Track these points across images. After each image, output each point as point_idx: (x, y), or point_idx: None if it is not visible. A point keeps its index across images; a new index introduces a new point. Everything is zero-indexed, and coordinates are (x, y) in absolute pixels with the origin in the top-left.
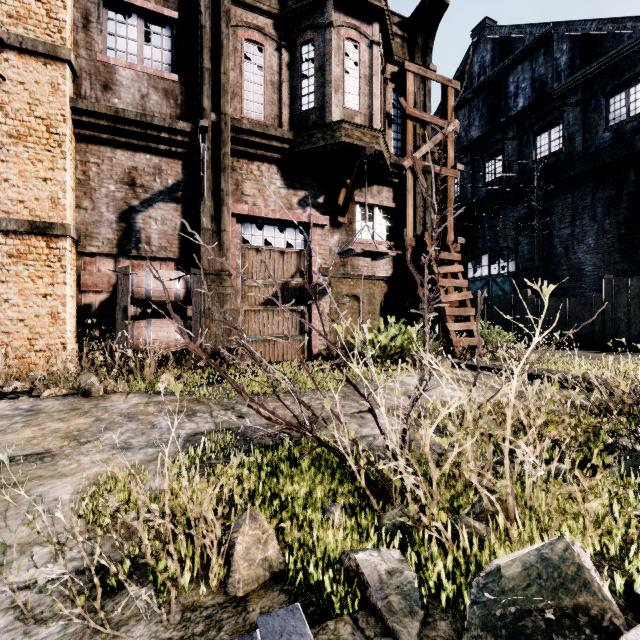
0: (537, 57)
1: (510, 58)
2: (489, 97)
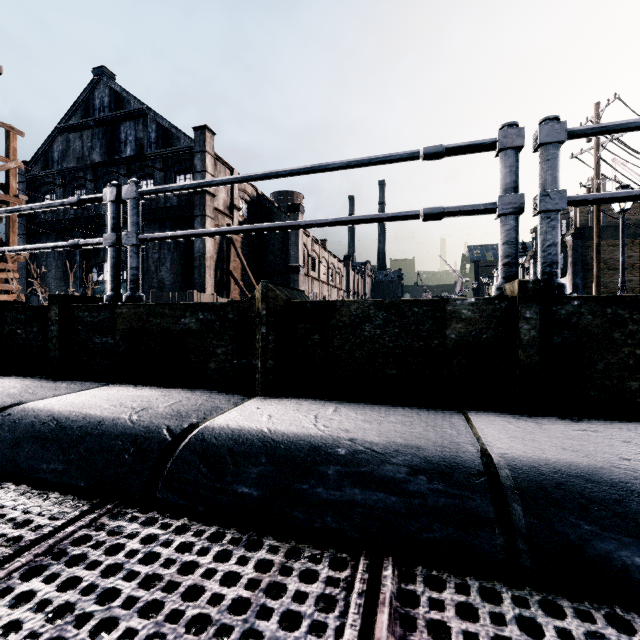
0: (139, 123)
1: (121, 112)
2: (107, 133)
